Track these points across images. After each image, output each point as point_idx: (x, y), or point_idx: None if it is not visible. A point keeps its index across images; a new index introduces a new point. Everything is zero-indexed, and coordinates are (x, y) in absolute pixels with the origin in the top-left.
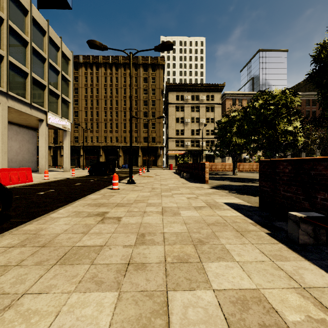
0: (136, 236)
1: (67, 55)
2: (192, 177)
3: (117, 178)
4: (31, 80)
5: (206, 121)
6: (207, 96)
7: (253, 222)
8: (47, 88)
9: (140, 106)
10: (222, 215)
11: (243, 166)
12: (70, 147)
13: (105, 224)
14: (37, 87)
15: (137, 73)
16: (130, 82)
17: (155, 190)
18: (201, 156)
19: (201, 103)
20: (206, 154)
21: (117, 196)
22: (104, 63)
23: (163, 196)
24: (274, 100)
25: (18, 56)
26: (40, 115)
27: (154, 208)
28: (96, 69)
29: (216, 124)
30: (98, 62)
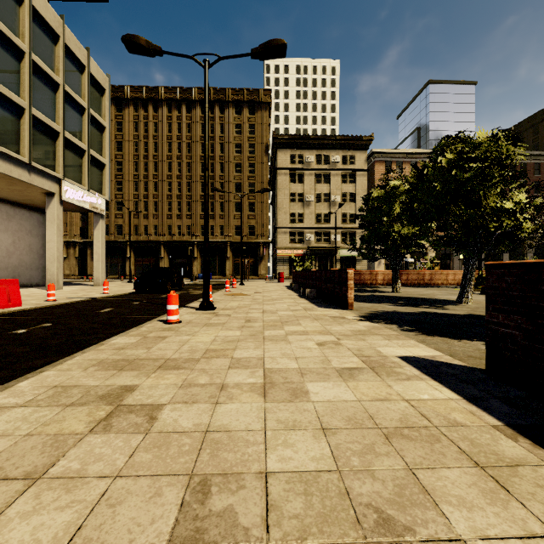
0: (183, 491)
1: (100, 80)
2: (321, 296)
3: (175, 300)
4: (29, 121)
5: (342, 200)
6: (344, 156)
7: (500, 423)
8: (61, 138)
9: (228, 173)
10: (410, 397)
11: (408, 276)
12: (109, 244)
13: (111, 433)
14: (42, 134)
15: (223, 117)
16: (205, 117)
17: (251, 325)
18: (332, 258)
19: (332, 169)
20: (342, 255)
21: (170, 340)
22: (168, 100)
23: (268, 339)
24: (477, 151)
25: (5, 76)
26: (48, 184)
27: (245, 374)
28: (153, 111)
29: (358, 204)
30: (157, 98)
